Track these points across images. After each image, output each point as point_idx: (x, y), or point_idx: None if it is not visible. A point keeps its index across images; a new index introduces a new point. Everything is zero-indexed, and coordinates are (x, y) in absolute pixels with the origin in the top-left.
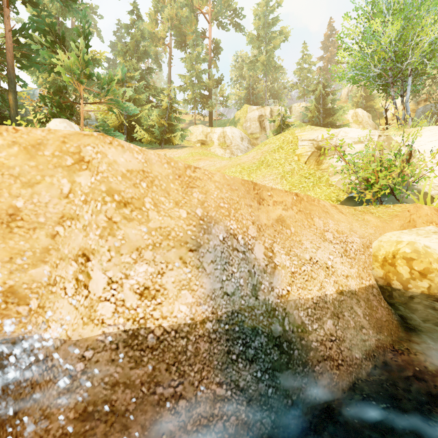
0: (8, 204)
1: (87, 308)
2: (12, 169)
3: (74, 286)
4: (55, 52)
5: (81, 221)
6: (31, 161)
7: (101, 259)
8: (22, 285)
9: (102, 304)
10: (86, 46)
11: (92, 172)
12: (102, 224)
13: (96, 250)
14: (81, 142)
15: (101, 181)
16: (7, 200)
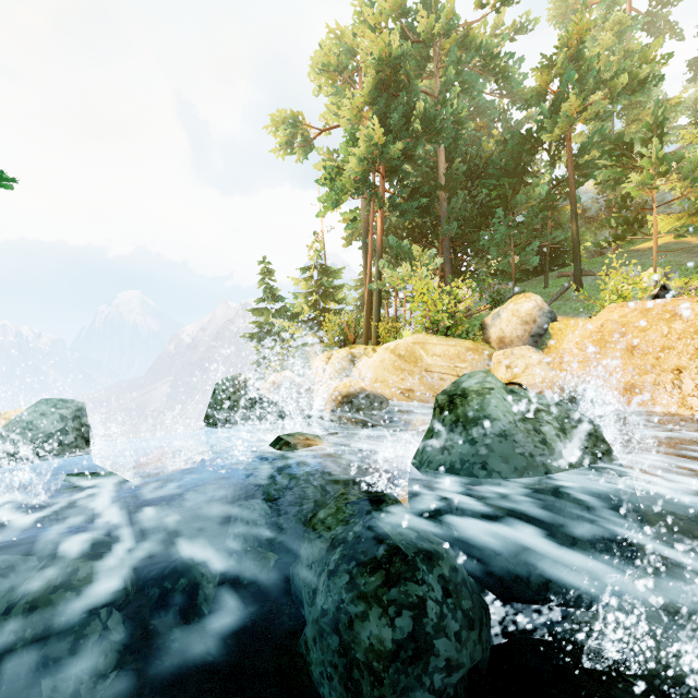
0: (631, 341)
1: (680, 399)
2: (633, 323)
3: (671, 387)
4: (620, 165)
5: (675, 350)
6: (644, 318)
7: (690, 372)
8: (638, 383)
9: (690, 398)
10: (660, 136)
11: (683, 321)
12: (690, 352)
13: (686, 367)
14: (675, 304)
15: (690, 326)
16: (631, 339)
